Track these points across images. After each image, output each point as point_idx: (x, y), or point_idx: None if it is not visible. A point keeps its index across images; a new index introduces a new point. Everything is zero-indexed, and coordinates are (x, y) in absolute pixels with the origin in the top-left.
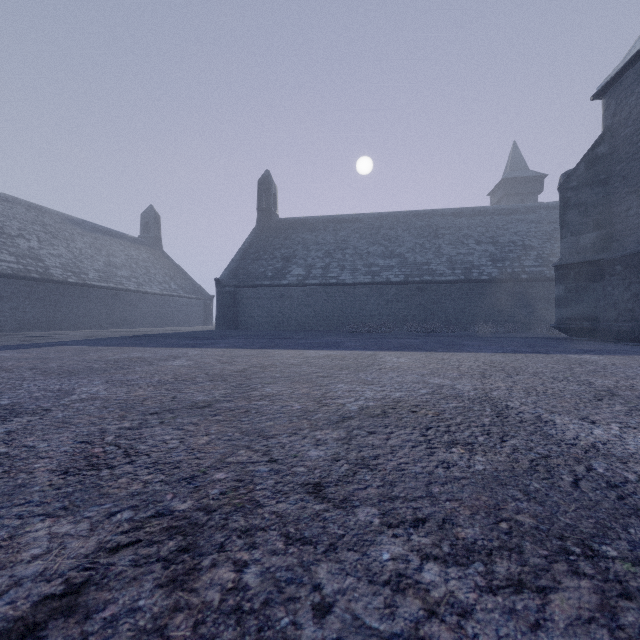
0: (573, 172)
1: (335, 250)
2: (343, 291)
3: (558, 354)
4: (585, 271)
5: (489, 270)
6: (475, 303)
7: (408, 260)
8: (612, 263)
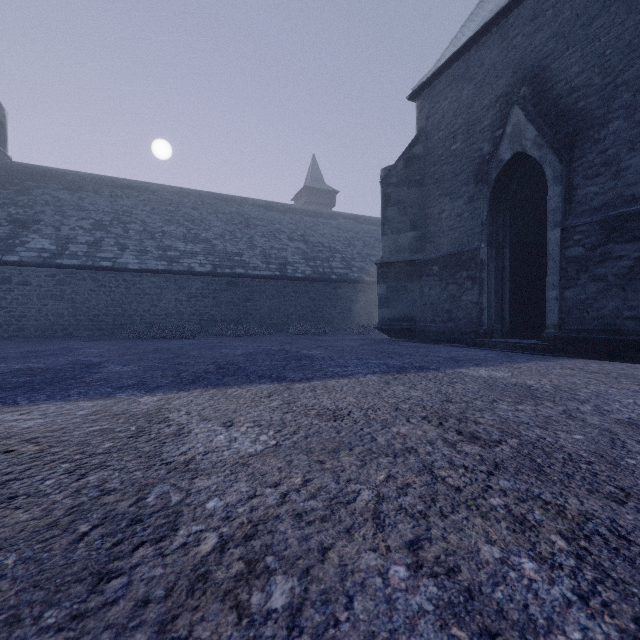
0: (394, 168)
1: (112, 222)
2: (124, 279)
3: (448, 369)
4: (404, 271)
5: (303, 268)
6: (290, 302)
7: (216, 248)
8: (429, 263)
